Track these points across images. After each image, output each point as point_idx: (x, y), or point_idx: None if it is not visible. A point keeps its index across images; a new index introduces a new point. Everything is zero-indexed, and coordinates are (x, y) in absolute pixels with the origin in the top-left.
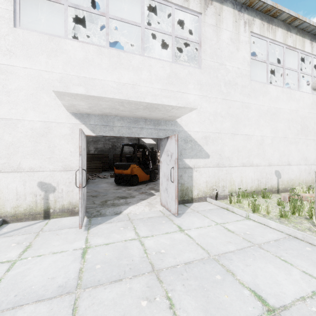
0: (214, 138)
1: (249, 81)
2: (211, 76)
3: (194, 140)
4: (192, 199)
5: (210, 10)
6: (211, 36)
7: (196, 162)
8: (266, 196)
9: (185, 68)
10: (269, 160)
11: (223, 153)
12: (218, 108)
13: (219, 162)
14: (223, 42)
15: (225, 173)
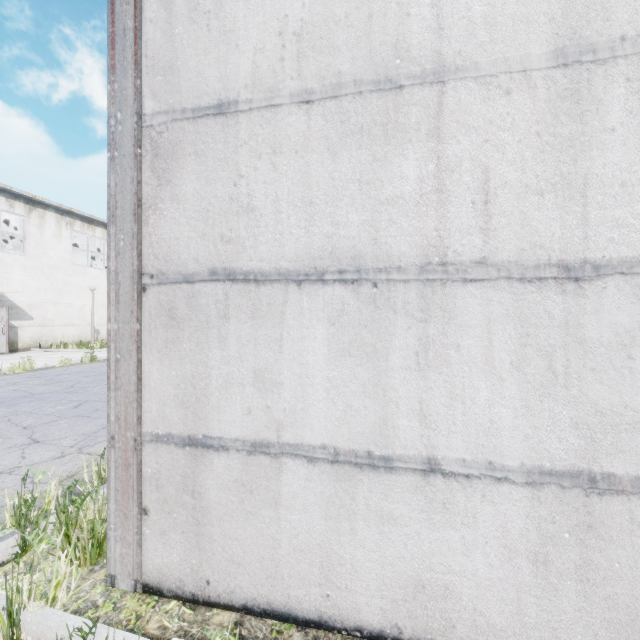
0: (38, 306)
1: (71, 265)
2: (36, 262)
3: (20, 307)
4: (18, 350)
5: (34, 214)
6: (36, 233)
7: (21, 323)
8: (83, 345)
9: (12, 256)
10: (90, 321)
11: (47, 316)
12: (43, 284)
13: (43, 323)
14: (47, 237)
15: (49, 331)
